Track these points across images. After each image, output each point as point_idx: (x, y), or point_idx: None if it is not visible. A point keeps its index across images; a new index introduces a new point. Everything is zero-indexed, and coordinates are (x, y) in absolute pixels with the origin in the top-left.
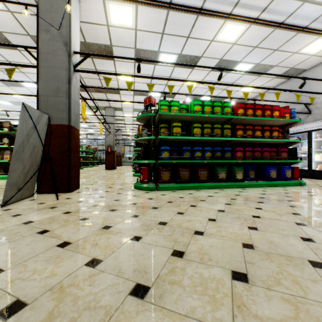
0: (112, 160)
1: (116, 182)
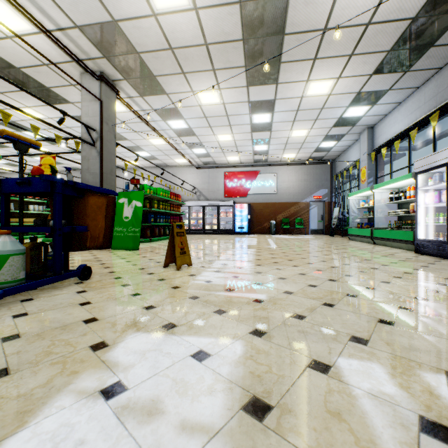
0: None
1: None
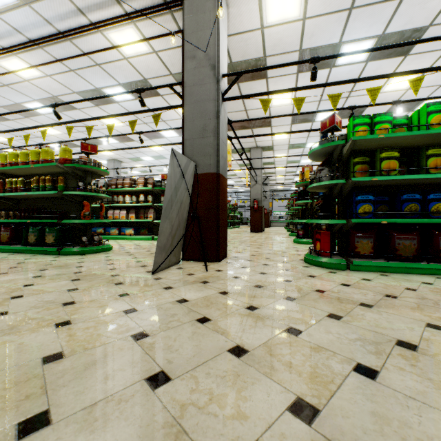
0: (259, 219)
1: (273, 251)
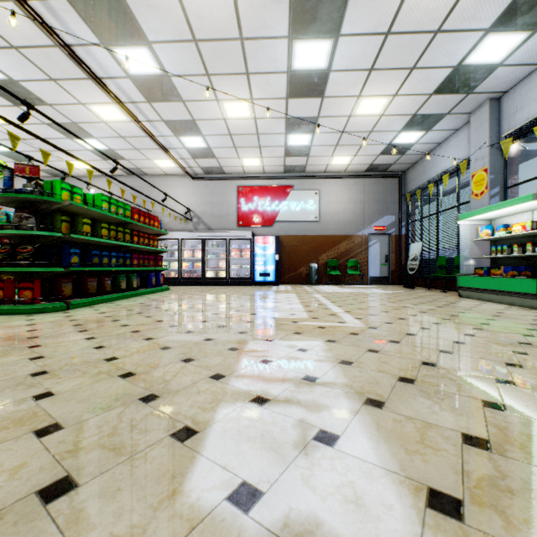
0: None
1: None
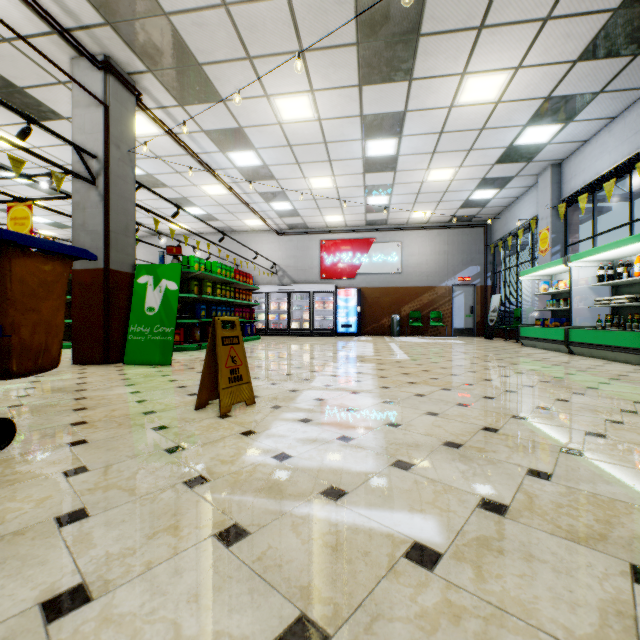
0: None
1: None
